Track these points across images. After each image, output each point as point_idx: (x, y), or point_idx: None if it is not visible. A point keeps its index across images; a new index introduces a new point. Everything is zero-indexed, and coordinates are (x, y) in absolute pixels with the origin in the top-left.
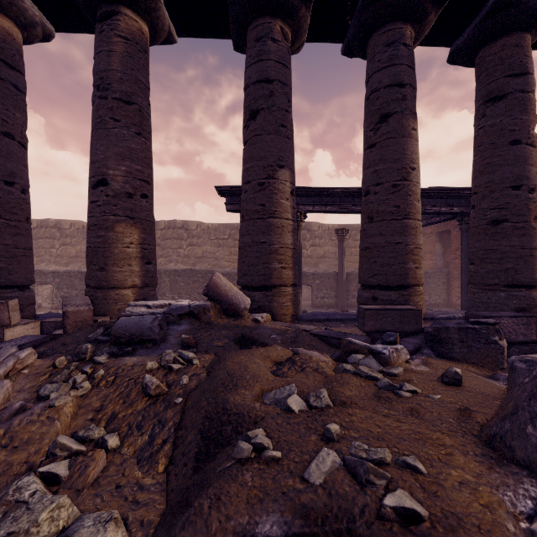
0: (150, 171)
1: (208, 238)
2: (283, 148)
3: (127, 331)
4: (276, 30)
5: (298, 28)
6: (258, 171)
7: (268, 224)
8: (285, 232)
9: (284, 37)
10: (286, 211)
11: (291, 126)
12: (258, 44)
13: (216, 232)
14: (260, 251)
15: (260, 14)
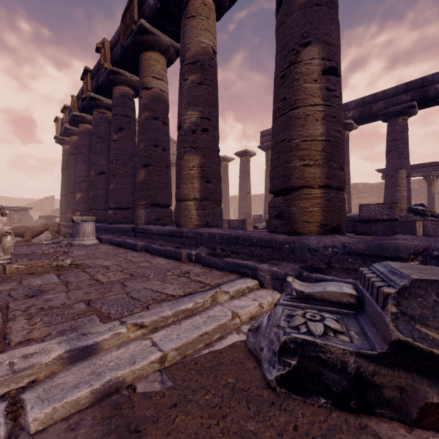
0: (349, 176)
1: (371, 193)
2: (402, 162)
3: (351, 217)
4: (399, 121)
5: (411, 114)
6: (390, 172)
7: (395, 189)
8: (403, 192)
9: (403, 120)
10: (403, 184)
11: (407, 152)
12: (391, 128)
13: (378, 188)
14: (391, 199)
15: (392, 117)
